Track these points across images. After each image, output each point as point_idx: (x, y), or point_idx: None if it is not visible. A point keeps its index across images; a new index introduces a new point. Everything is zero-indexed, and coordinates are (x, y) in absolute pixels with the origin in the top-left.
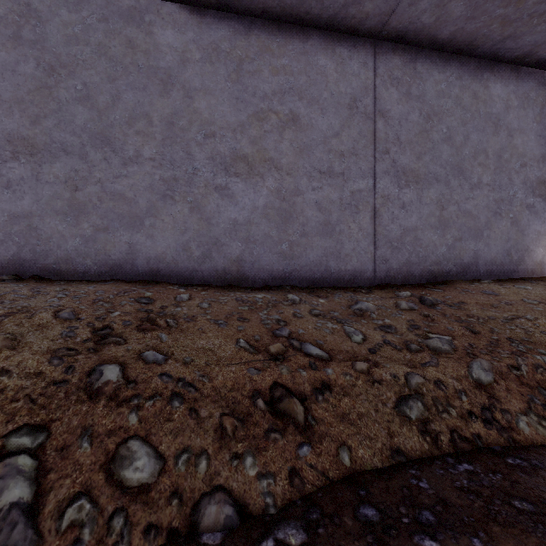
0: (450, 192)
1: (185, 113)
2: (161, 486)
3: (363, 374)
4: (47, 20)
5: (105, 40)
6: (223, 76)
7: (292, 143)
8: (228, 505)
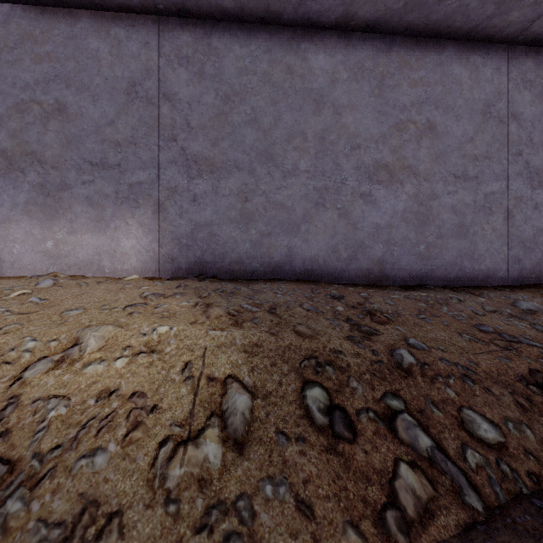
0: None
1: (334, 128)
2: (513, 445)
3: None
4: (223, 56)
5: (269, 69)
6: (367, 92)
7: (428, 150)
8: None
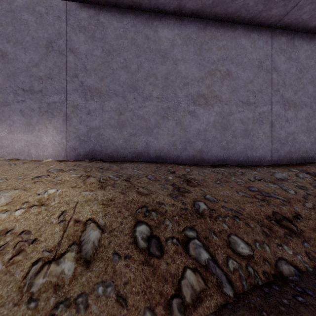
0: (313, 112)
1: (173, 72)
2: (257, 256)
3: (312, 209)
4: (107, 27)
5: (134, 36)
6: (193, 52)
7: (227, 87)
8: (290, 265)
